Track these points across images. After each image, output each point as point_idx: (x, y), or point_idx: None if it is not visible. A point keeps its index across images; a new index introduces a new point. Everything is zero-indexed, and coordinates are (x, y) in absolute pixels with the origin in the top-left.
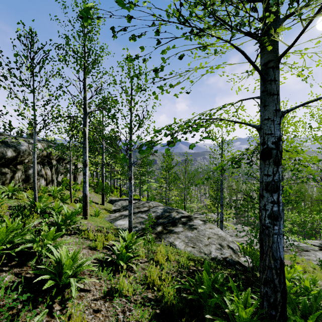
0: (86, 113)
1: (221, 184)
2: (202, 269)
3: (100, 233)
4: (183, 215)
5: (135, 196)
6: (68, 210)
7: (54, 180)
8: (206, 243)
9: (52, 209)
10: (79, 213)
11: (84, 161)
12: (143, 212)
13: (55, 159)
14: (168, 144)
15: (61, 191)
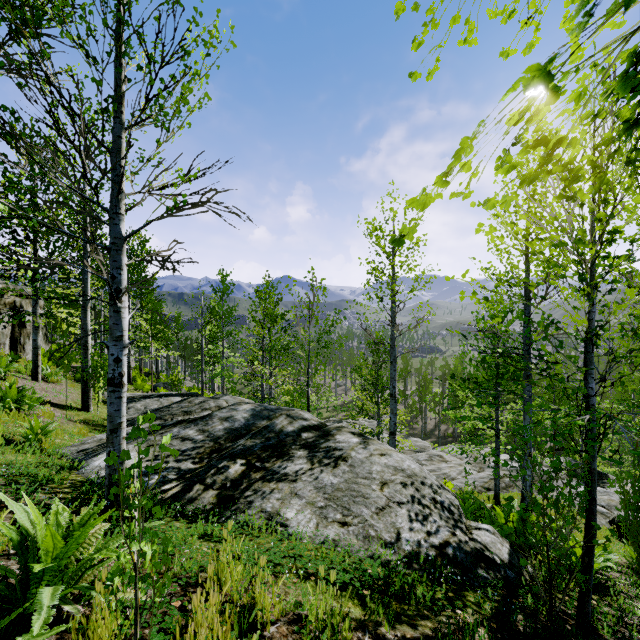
0: None
1: (393, 348)
2: (398, 639)
3: None
4: (307, 423)
5: (192, 390)
6: None
7: None
8: (380, 503)
9: None
10: None
11: None
12: (190, 422)
13: None
14: None
15: None
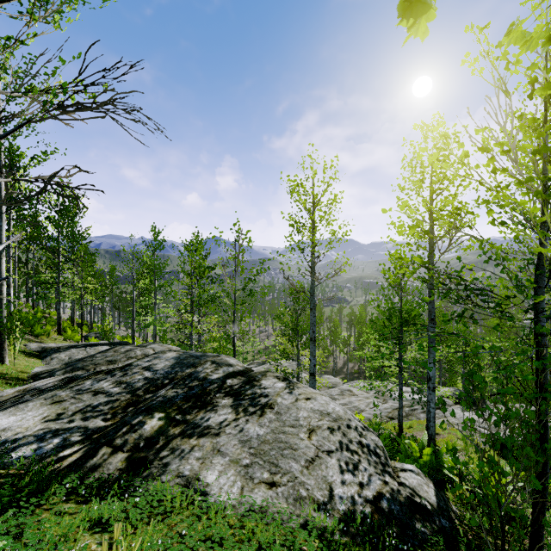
0: None
1: (312, 296)
2: None
3: None
4: (233, 369)
5: (125, 339)
6: None
7: None
8: (309, 455)
9: None
10: None
11: None
12: (107, 374)
13: None
14: None
15: None
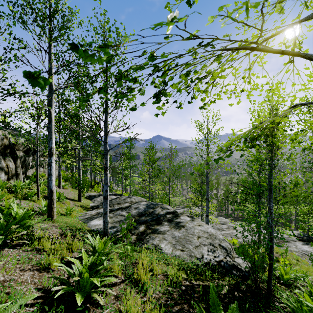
0: (51, 90)
1: (207, 177)
2: (197, 284)
3: (64, 239)
4: (169, 210)
5: (117, 191)
6: (19, 211)
7: (19, 174)
8: (196, 244)
9: (0, 209)
10: (45, 212)
11: (49, 149)
12: (123, 209)
13: (21, 150)
14: (155, 95)
15: (28, 187)
